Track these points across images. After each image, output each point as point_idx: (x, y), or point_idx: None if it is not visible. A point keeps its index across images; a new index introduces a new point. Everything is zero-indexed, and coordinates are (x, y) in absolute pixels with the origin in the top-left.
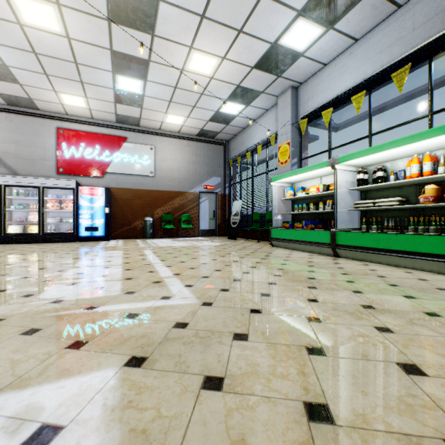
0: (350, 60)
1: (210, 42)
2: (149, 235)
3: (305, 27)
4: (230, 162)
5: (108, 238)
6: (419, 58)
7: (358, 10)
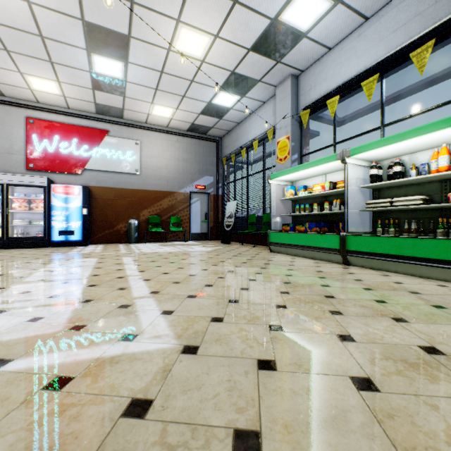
0: (358, 42)
1: (200, 15)
2: (133, 239)
3: None
4: (223, 160)
5: (86, 243)
6: (444, 34)
7: None
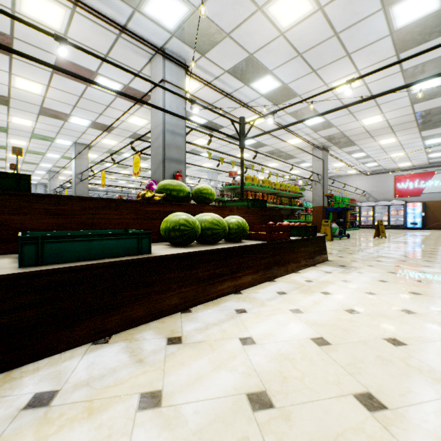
0: None
1: None
2: None
3: None
4: None
5: (423, 229)
6: None
7: None
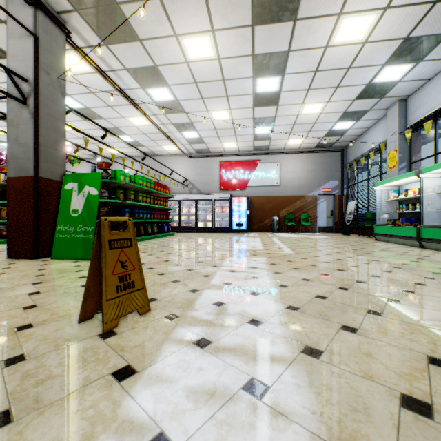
0: None
1: (315, 98)
2: (275, 230)
3: (393, 69)
4: (346, 166)
5: (249, 231)
6: None
7: None
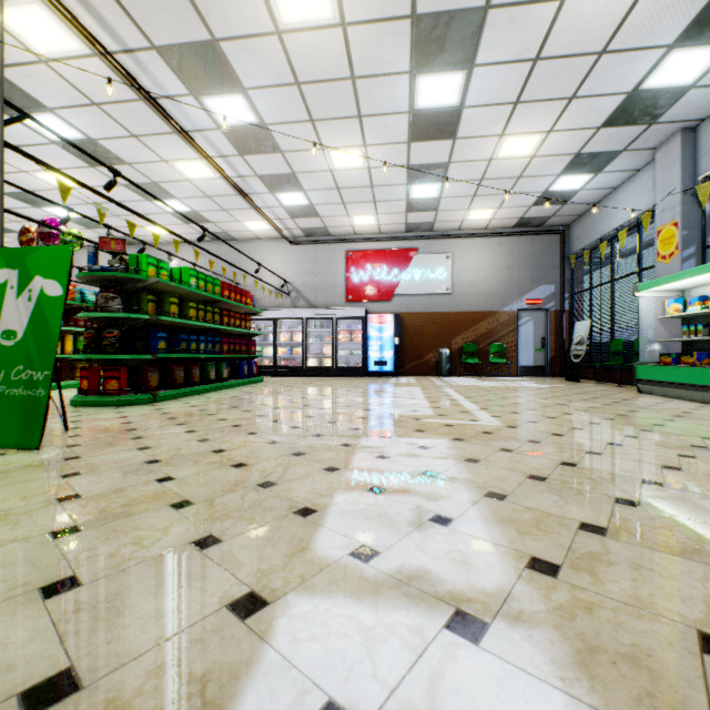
0: None
1: (527, 122)
2: (444, 372)
3: (688, 56)
4: (571, 259)
5: (397, 374)
6: None
7: None
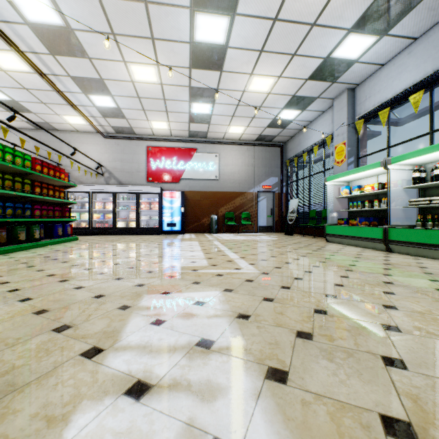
0: (409, 58)
1: (267, 68)
2: (214, 230)
3: (357, 39)
4: (287, 162)
5: (183, 232)
6: None
7: (413, 15)
